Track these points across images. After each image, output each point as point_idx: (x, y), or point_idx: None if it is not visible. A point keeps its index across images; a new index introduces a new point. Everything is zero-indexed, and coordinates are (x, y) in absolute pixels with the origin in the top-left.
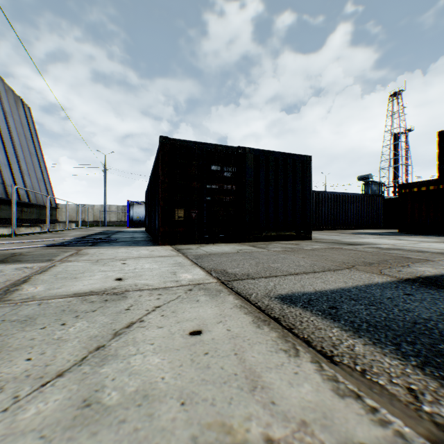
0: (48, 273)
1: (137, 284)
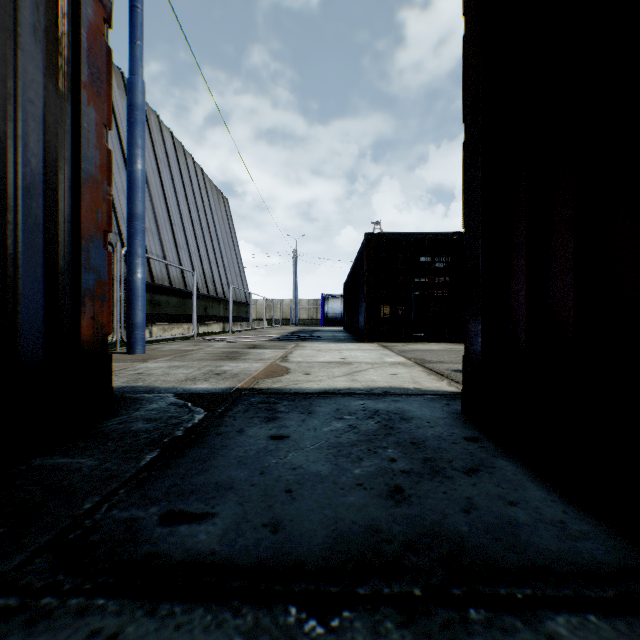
0: (294, 354)
1: (356, 361)
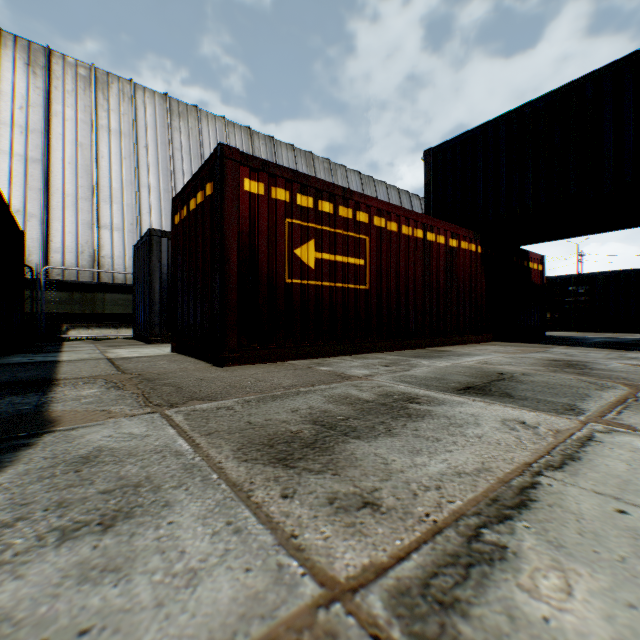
0: None
1: None
